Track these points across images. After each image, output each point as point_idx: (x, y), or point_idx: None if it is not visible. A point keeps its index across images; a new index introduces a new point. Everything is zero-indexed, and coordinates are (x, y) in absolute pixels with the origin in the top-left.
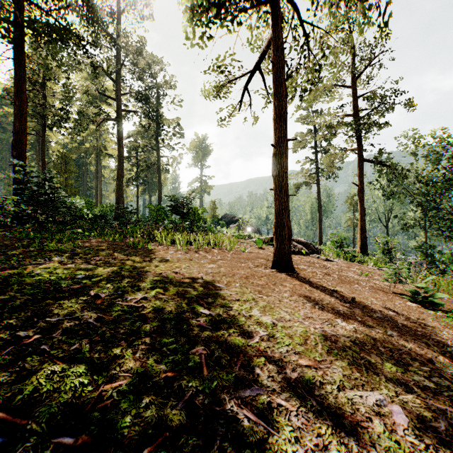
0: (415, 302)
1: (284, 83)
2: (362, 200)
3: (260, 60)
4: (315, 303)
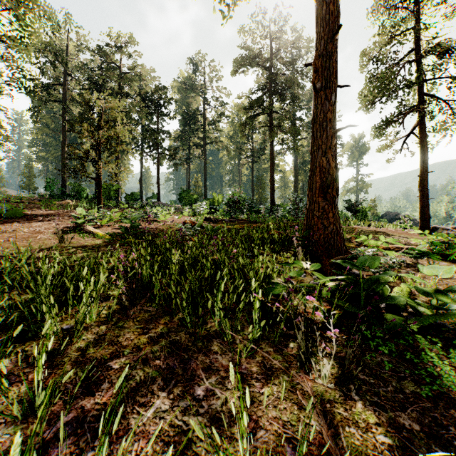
0: None
1: (425, 145)
2: None
3: (412, 130)
4: None
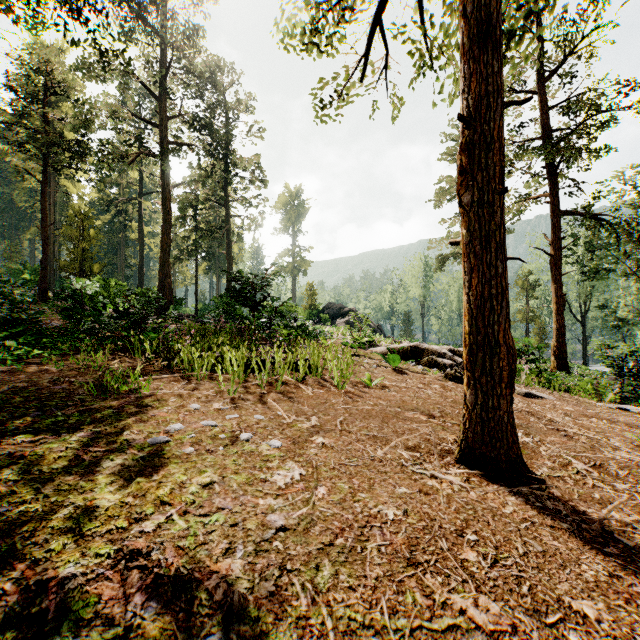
0: None
1: None
2: (558, 280)
3: None
4: None
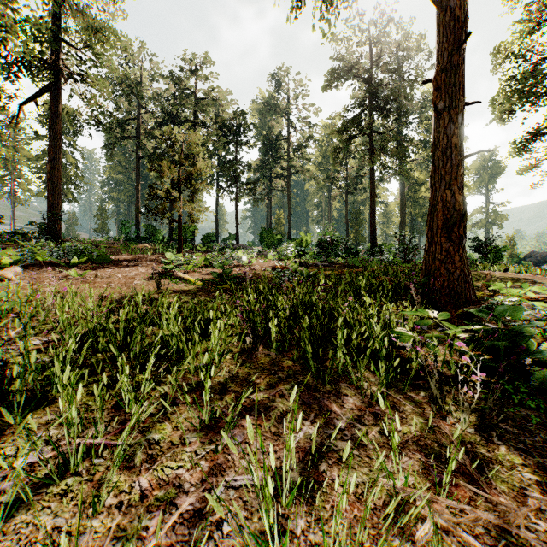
0: None
1: None
2: None
3: None
4: None
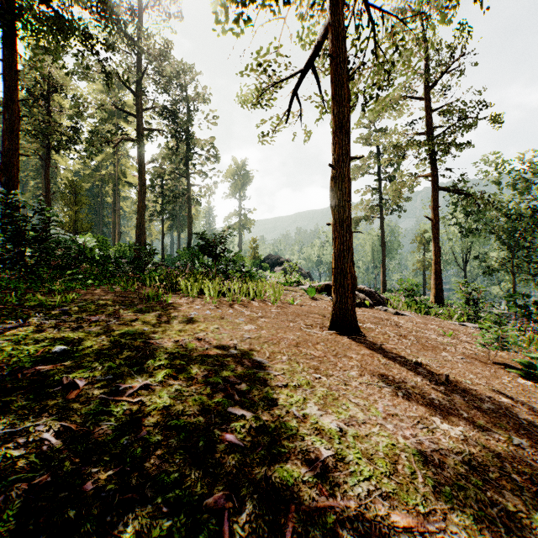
0: (526, 378)
1: (347, 83)
2: (436, 238)
3: (313, 55)
4: (396, 387)
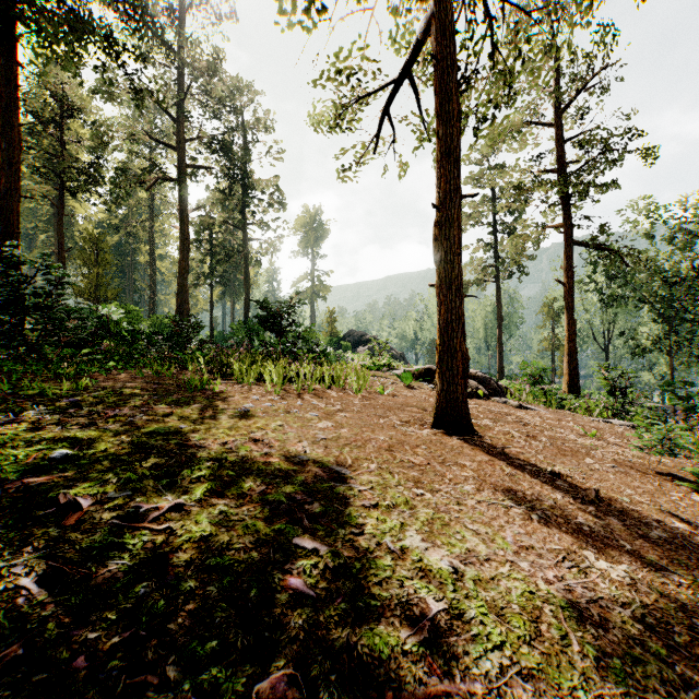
0: None
1: (456, 96)
2: (570, 308)
3: (410, 60)
4: (528, 507)
